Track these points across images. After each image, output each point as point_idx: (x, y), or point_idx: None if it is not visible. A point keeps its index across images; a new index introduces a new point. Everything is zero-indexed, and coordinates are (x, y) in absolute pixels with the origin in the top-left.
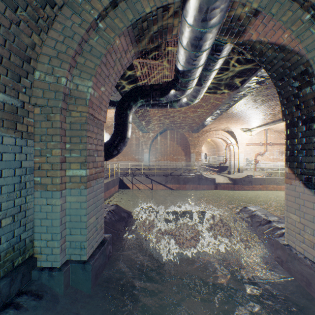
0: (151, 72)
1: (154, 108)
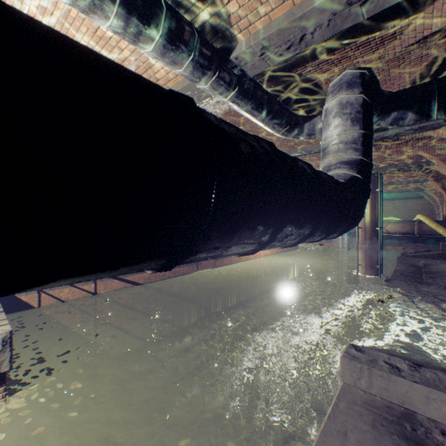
0: (358, 55)
1: (269, 123)
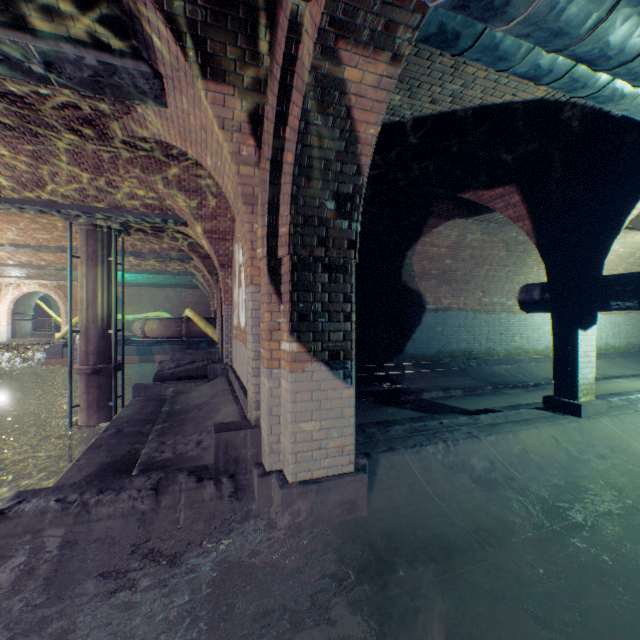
0: None
1: None
